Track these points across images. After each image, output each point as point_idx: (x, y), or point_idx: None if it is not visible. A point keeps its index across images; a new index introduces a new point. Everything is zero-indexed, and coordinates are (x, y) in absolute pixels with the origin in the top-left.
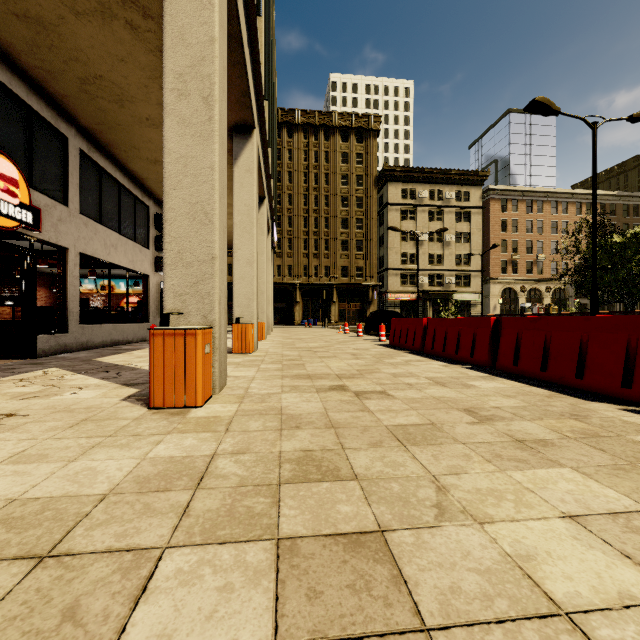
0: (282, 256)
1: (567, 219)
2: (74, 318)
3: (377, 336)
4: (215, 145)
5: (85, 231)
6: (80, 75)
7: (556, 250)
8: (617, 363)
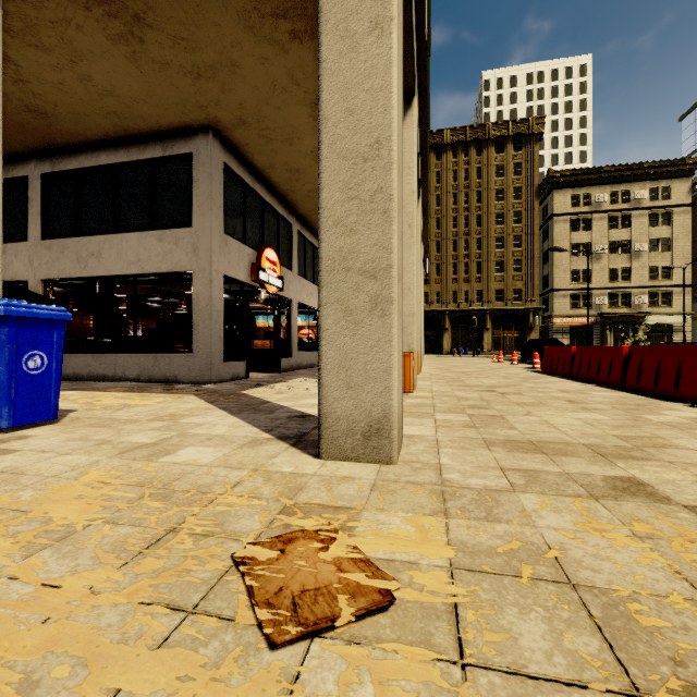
0: (429, 283)
1: None
2: (295, 347)
3: None
4: (414, 250)
5: (299, 286)
6: (309, 189)
7: None
8: (696, 378)
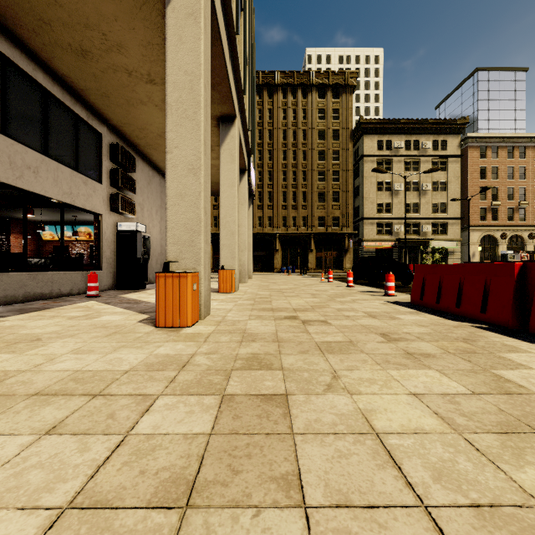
0: (263, 208)
1: None
2: None
3: (368, 286)
4: None
5: None
6: None
7: None
8: None
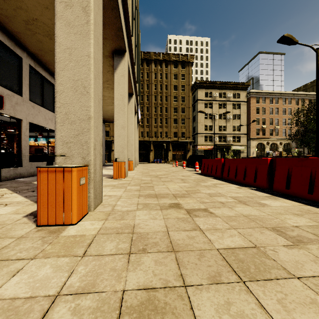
0: (143, 127)
1: (291, 107)
2: (26, 158)
3: (193, 168)
4: (91, 40)
5: (33, 110)
6: (24, 18)
7: (285, 123)
8: None
